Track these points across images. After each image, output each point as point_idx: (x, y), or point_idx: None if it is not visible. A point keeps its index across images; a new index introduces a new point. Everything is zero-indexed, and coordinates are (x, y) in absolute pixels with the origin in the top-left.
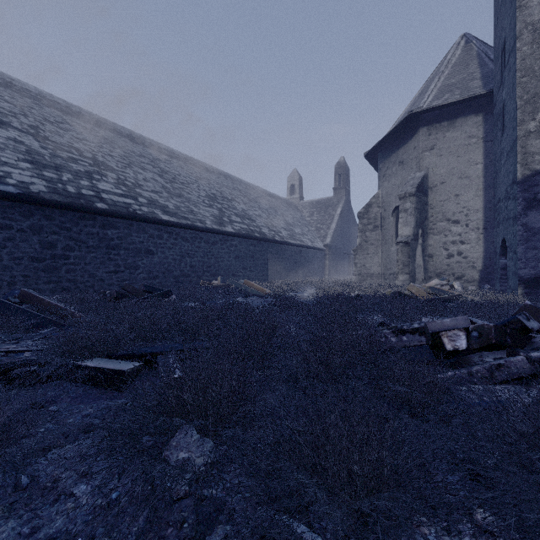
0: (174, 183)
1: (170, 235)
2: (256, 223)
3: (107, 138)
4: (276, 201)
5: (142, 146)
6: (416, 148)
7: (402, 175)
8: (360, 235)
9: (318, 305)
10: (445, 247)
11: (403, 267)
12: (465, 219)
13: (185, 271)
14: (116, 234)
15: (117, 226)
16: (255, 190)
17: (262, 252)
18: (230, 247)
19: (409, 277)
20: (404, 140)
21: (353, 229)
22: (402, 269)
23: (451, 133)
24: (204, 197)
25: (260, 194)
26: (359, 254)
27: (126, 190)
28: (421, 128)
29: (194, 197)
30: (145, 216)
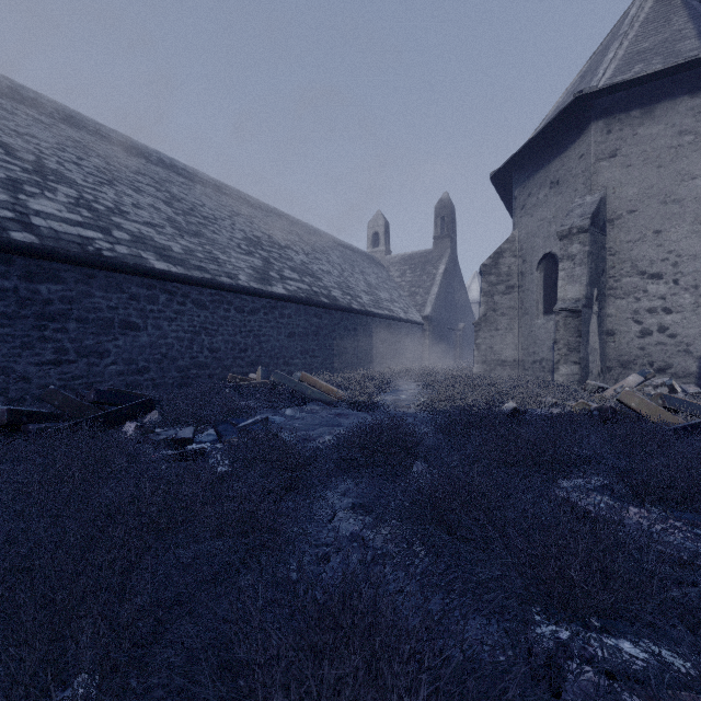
0: (190, 216)
1: (172, 297)
2: (322, 282)
3: (79, 141)
4: (352, 254)
5: (144, 161)
6: (584, 156)
7: (556, 202)
8: (485, 301)
9: (443, 434)
10: (636, 319)
11: (569, 351)
12: (672, 272)
13: (200, 358)
14: (57, 291)
15: (61, 277)
16: (322, 237)
17: (332, 327)
18: (281, 319)
19: (580, 368)
20: (561, 146)
21: (460, 295)
22: (567, 355)
23: (648, 128)
24: (241, 239)
25: (329, 243)
26: (484, 330)
27: (91, 216)
28: (594, 123)
29: (223, 238)
30: (119, 261)
